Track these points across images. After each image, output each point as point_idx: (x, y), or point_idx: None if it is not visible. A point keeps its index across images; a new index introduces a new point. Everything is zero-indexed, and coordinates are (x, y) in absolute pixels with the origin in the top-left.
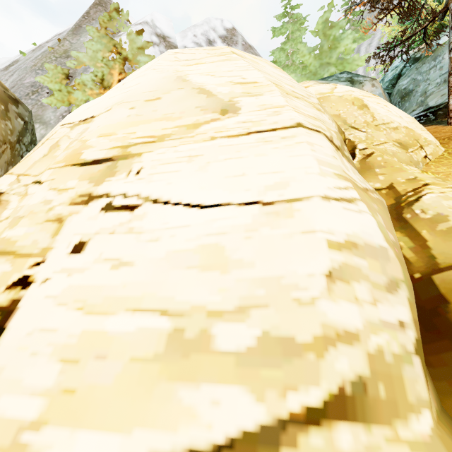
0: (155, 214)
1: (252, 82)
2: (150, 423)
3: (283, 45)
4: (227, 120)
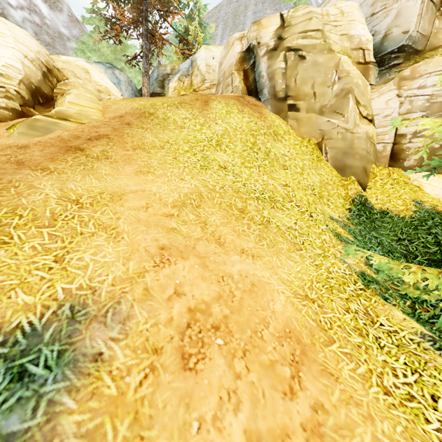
0: None
1: (4, 34)
2: None
3: (91, 33)
4: None
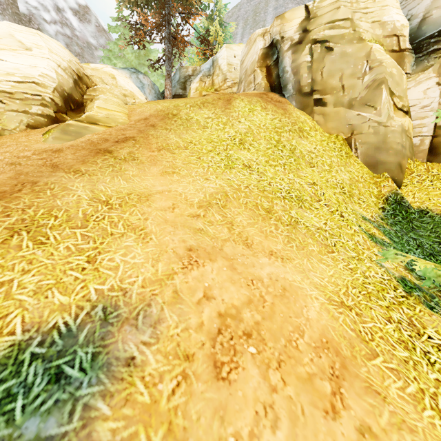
0: (2, 62)
1: (40, 46)
2: (3, 77)
3: (117, 41)
4: (27, 52)
